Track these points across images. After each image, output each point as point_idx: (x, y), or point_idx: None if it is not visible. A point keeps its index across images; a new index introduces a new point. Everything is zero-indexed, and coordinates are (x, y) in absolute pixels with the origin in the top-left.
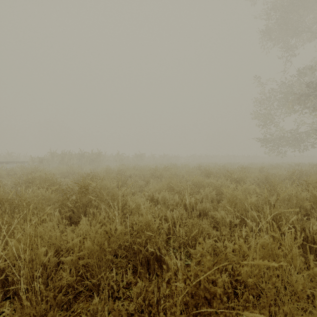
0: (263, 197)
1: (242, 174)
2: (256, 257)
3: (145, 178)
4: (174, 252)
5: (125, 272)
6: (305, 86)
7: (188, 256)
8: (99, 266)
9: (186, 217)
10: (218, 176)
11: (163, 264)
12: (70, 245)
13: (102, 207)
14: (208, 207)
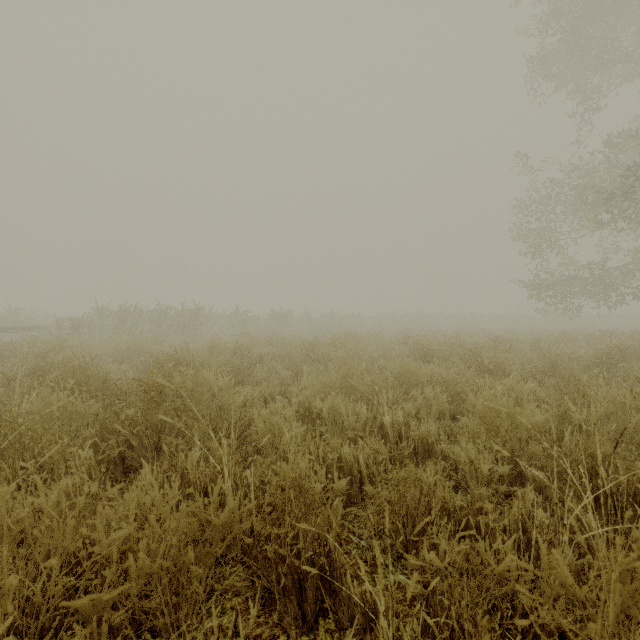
0: (557, 409)
1: (501, 355)
2: (609, 612)
3: (292, 364)
4: (362, 546)
5: (244, 605)
6: (623, 172)
7: (396, 559)
8: (176, 604)
9: (387, 457)
10: (447, 358)
11: (337, 587)
12: (102, 548)
13: (195, 434)
14: (434, 433)
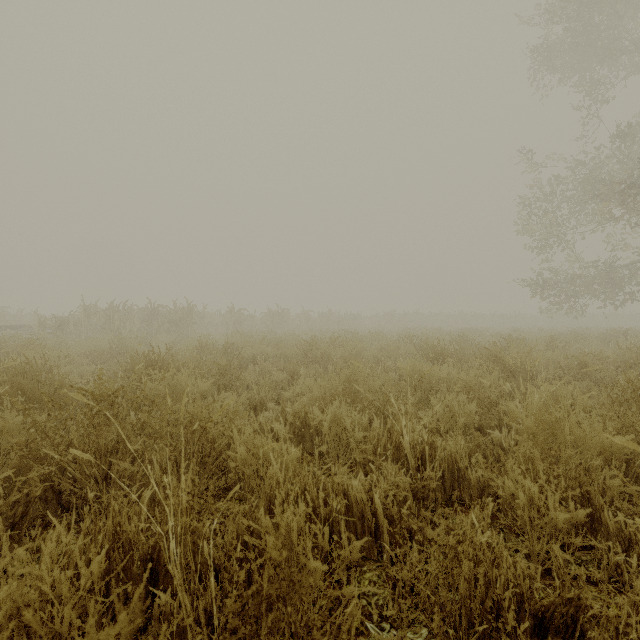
0: (619, 424)
1: (525, 355)
2: None
3: (287, 365)
4: None
5: None
6: (634, 164)
7: None
8: None
9: (409, 490)
10: (460, 359)
11: None
12: None
13: (154, 460)
14: (464, 454)
